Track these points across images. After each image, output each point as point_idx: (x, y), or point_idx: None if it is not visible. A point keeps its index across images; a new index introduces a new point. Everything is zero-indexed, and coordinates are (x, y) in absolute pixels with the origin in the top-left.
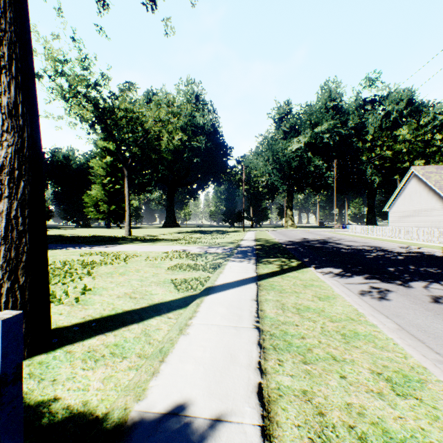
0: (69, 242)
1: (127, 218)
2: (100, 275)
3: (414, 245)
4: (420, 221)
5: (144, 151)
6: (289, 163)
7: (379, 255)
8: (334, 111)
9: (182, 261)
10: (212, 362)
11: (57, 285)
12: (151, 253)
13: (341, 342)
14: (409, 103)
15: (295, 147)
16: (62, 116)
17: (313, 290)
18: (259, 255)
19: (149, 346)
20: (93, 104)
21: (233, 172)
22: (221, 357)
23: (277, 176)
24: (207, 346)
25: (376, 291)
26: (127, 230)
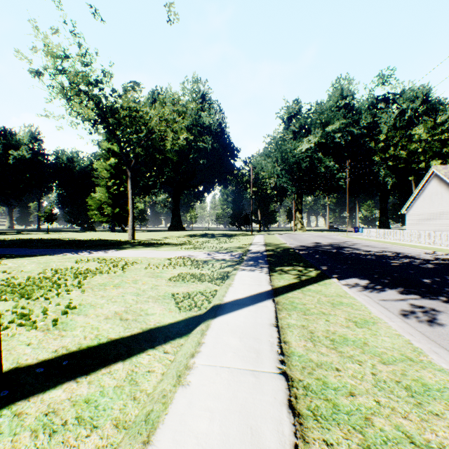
0: (68, 247)
1: (130, 221)
2: (91, 287)
3: (439, 251)
4: (442, 225)
5: (148, 151)
6: (299, 164)
7: (405, 263)
8: (346, 110)
9: (186, 270)
10: (224, 445)
11: (39, 301)
12: (153, 260)
13: (410, 403)
14: (424, 101)
15: (305, 147)
16: (63, 115)
17: (345, 310)
18: (271, 263)
19: (133, 404)
20: (94, 101)
21: (240, 174)
22: (237, 434)
23: (286, 177)
24: (215, 409)
25: (421, 312)
26: (130, 234)
